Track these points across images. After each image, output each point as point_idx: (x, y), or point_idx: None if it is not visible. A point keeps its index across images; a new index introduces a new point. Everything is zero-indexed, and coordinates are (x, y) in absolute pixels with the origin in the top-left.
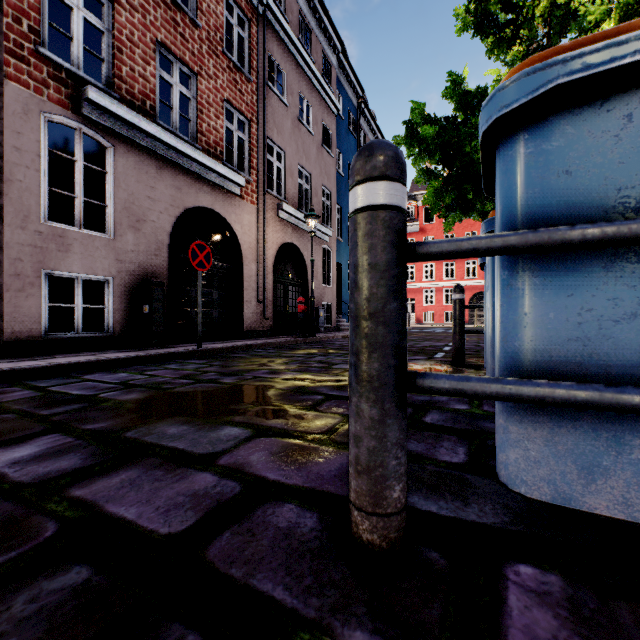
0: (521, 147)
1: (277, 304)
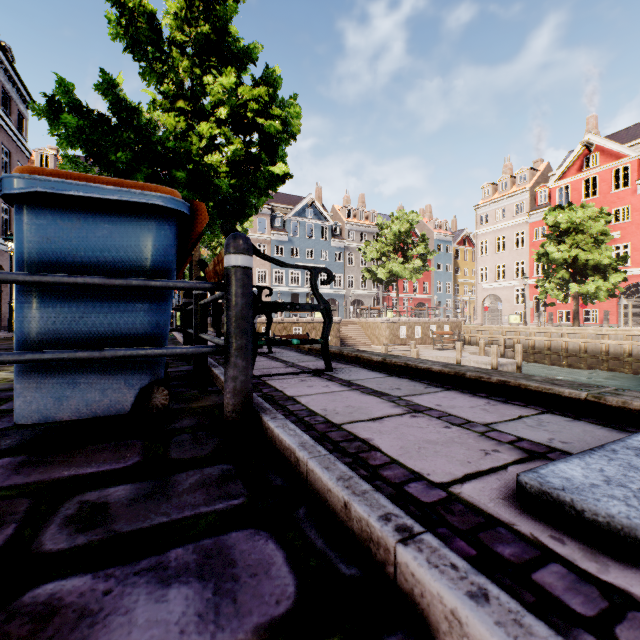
0: (23, 216)
1: None
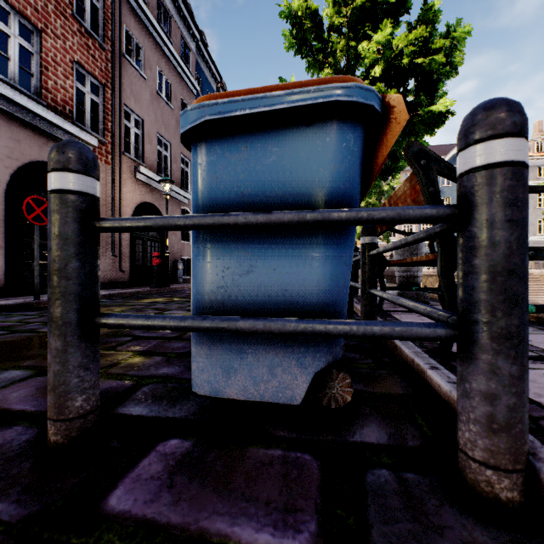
0: (196, 157)
1: (135, 258)
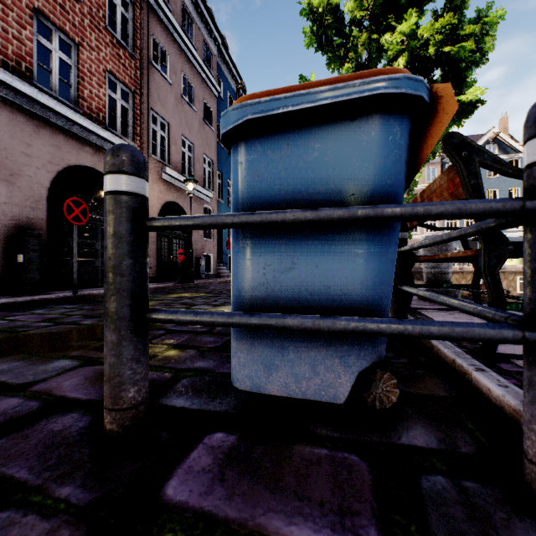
0: (237, 156)
1: (161, 254)
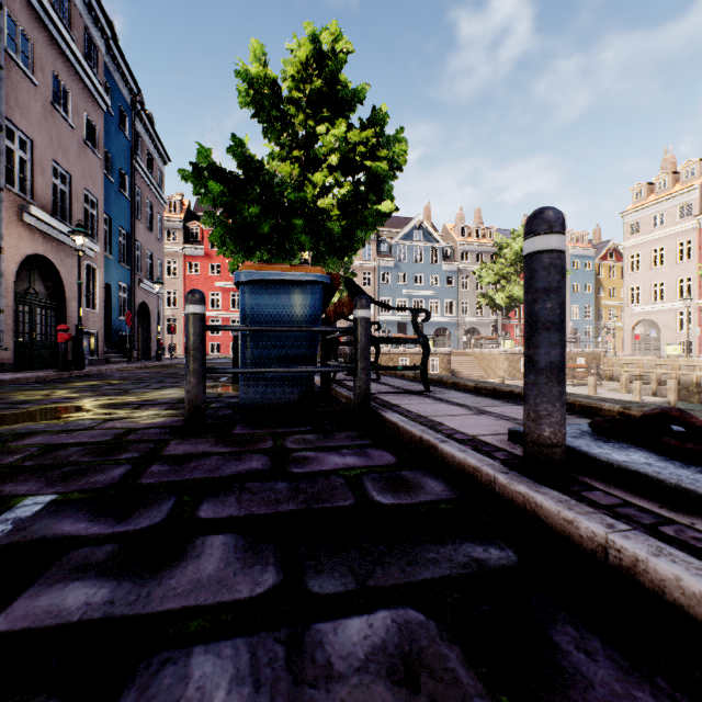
0: (246, 293)
1: (19, 331)
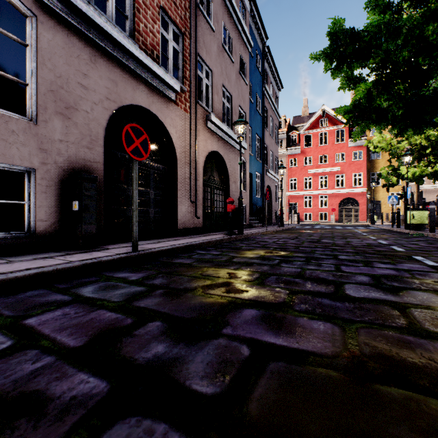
0: None
1: (205, 205)
